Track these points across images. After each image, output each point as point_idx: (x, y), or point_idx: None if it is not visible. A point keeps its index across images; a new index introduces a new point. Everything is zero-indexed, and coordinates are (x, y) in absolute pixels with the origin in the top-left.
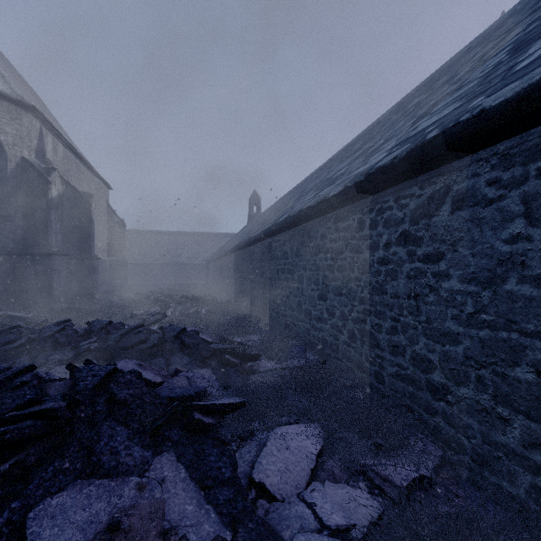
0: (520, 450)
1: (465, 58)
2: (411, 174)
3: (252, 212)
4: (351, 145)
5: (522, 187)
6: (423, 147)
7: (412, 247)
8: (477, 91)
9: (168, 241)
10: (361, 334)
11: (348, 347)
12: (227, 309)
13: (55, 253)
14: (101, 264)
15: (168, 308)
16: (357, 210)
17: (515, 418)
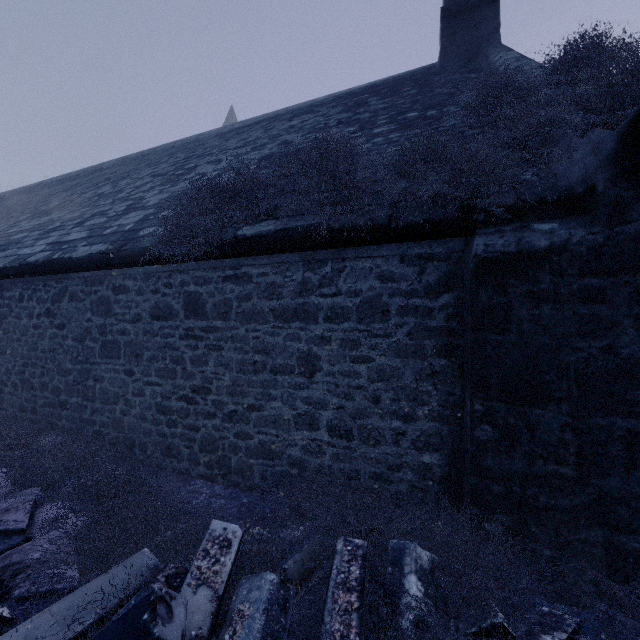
0: (90, 418)
1: (143, 172)
2: (50, 273)
3: None
4: (69, 179)
5: (91, 297)
6: (51, 262)
7: (52, 319)
8: (94, 232)
9: None
10: (22, 382)
11: (12, 396)
12: None
13: None
14: None
15: None
16: (19, 285)
17: (89, 404)
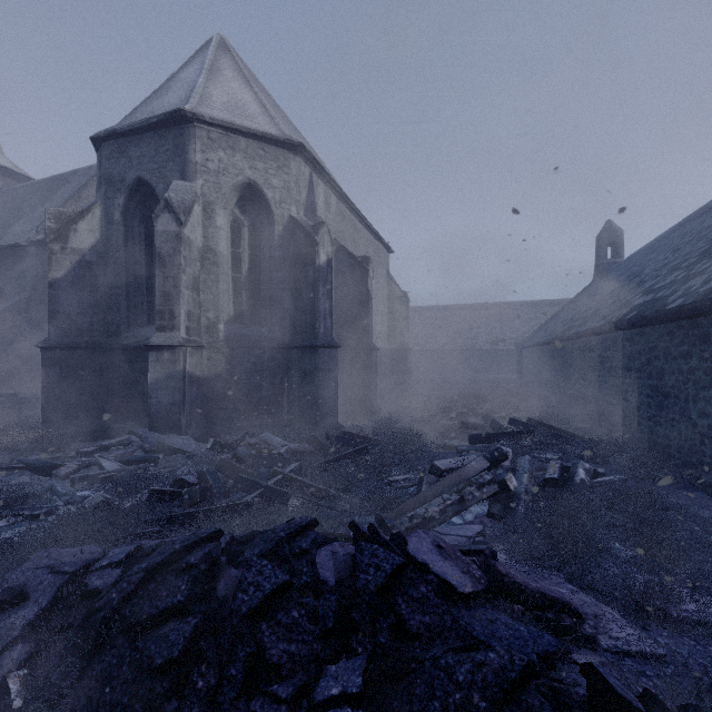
0: None
1: None
2: None
3: (603, 259)
4: None
5: None
6: None
7: None
8: None
9: (458, 318)
10: None
11: None
12: (626, 466)
13: (322, 345)
14: (379, 354)
15: (502, 460)
16: None
17: None
